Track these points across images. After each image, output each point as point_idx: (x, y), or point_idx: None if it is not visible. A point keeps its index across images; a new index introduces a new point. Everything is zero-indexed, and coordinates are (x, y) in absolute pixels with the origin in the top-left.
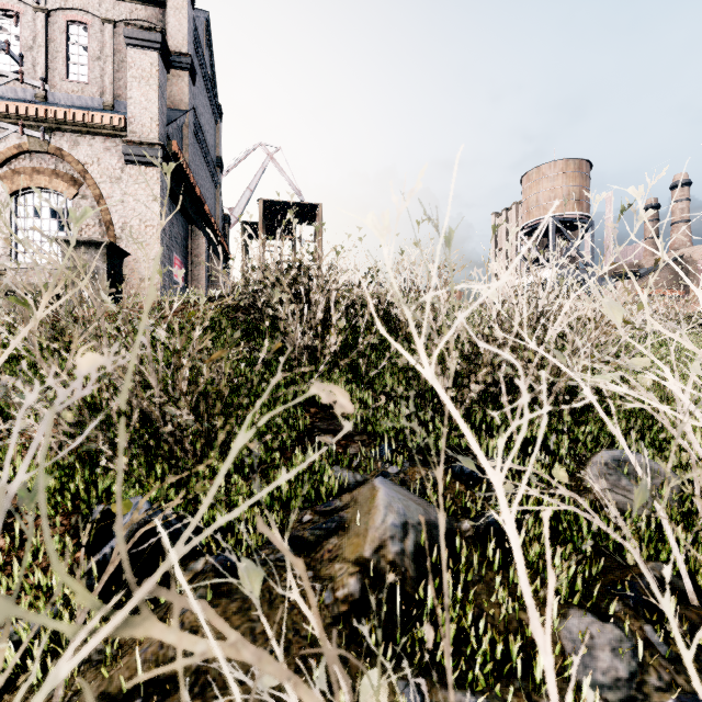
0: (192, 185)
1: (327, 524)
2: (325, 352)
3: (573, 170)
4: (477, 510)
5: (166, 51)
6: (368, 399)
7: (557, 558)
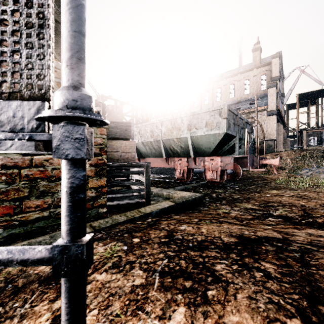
0: (280, 113)
1: None
2: None
3: None
4: None
5: (276, 85)
6: None
7: None
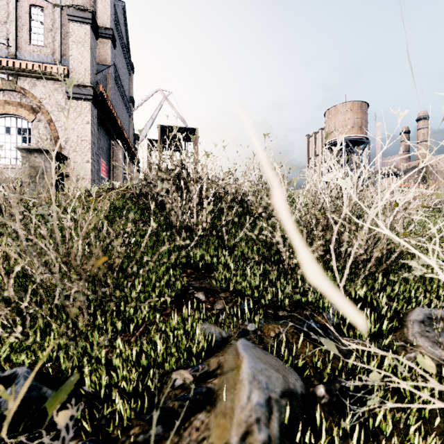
0: (113, 114)
1: (195, 396)
2: (198, 227)
3: (357, 108)
4: (327, 371)
5: (95, 25)
6: (229, 263)
7: (417, 439)
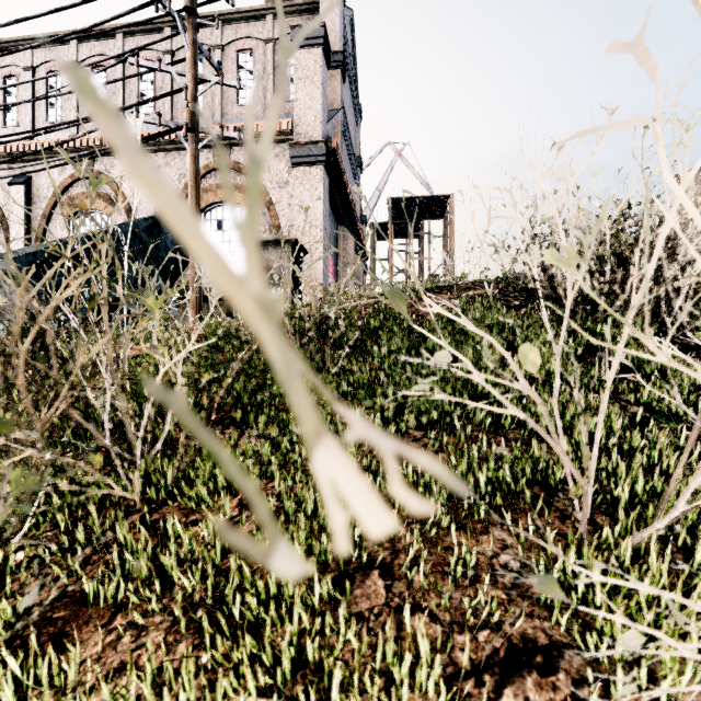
0: (344, 184)
1: None
2: None
3: None
4: None
5: (327, 45)
6: None
7: None
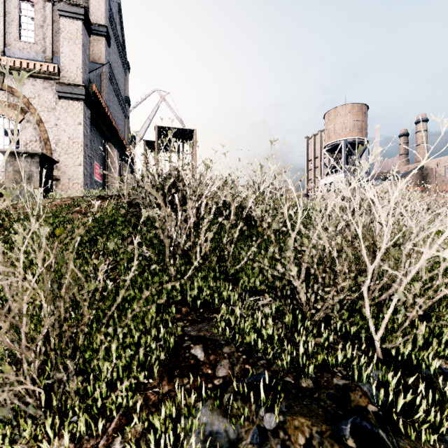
0: (107, 115)
1: None
2: (196, 248)
3: (357, 110)
4: None
5: (87, 21)
6: (234, 299)
7: None
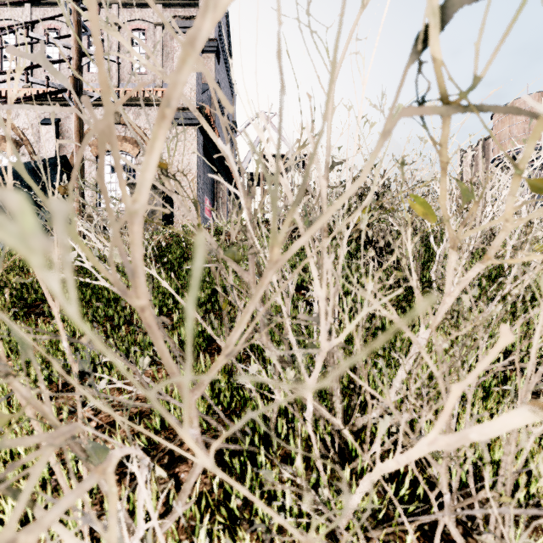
0: None
1: None
2: None
3: None
4: None
5: None
6: None
7: None
